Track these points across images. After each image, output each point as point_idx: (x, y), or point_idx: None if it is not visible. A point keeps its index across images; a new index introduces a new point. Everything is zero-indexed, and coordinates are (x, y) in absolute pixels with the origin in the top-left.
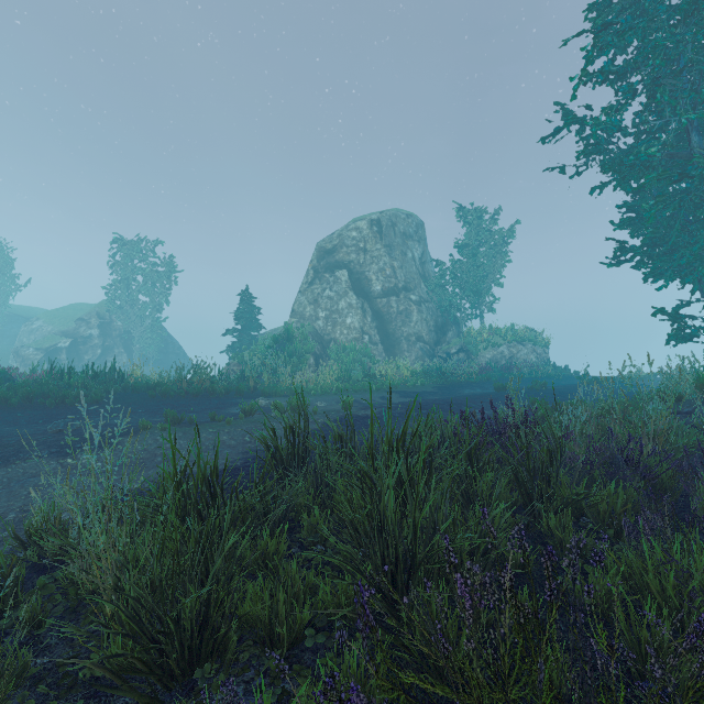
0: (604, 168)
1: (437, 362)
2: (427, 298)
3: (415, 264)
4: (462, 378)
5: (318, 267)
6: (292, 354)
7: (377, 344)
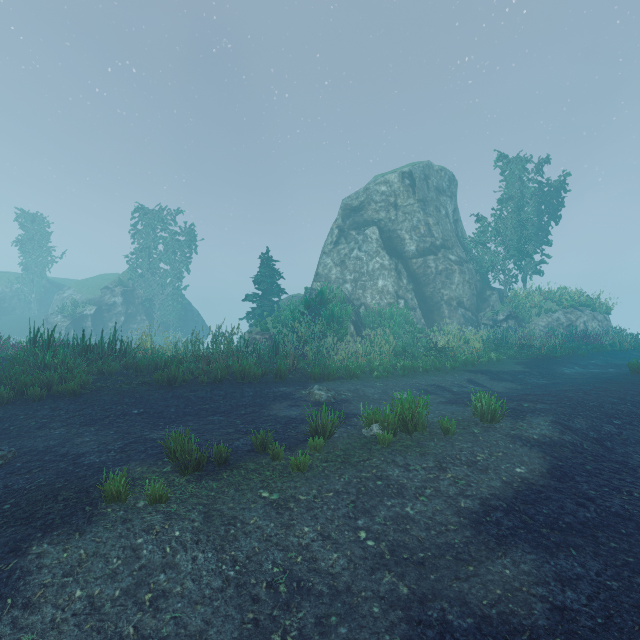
0: None
1: (492, 330)
2: (465, 258)
3: (450, 221)
4: (542, 352)
5: (343, 226)
6: (329, 321)
7: (415, 310)
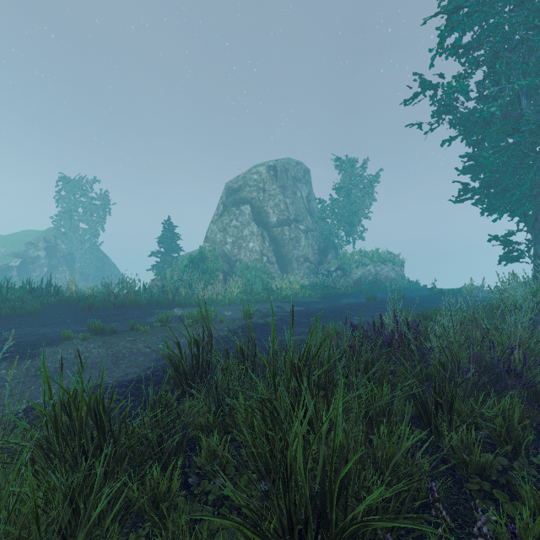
0: (452, 125)
1: (320, 278)
2: (312, 228)
3: (303, 201)
4: (340, 291)
5: (227, 203)
6: (204, 272)
7: (274, 264)
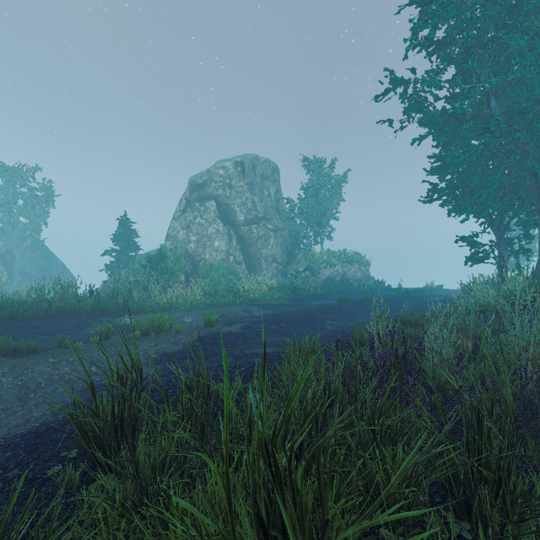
0: (423, 124)
1: (289, 278)
2: (281, 227)
3: (271, 200)
4: (310, 292)
5: (190, 198)
6: (164, 272)
7: (241, 264)
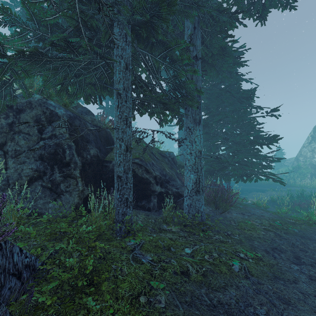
0: None
1: None
2: None
3: None
4: None
5: (314, 136)
6: (300, 173)
7: None
